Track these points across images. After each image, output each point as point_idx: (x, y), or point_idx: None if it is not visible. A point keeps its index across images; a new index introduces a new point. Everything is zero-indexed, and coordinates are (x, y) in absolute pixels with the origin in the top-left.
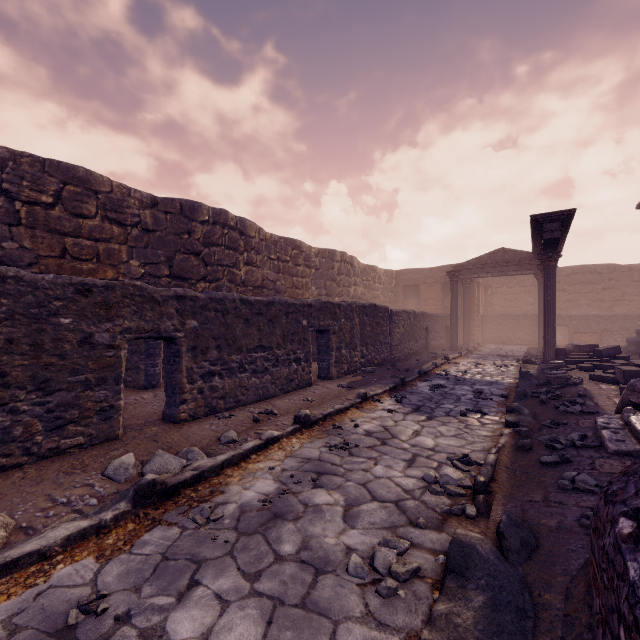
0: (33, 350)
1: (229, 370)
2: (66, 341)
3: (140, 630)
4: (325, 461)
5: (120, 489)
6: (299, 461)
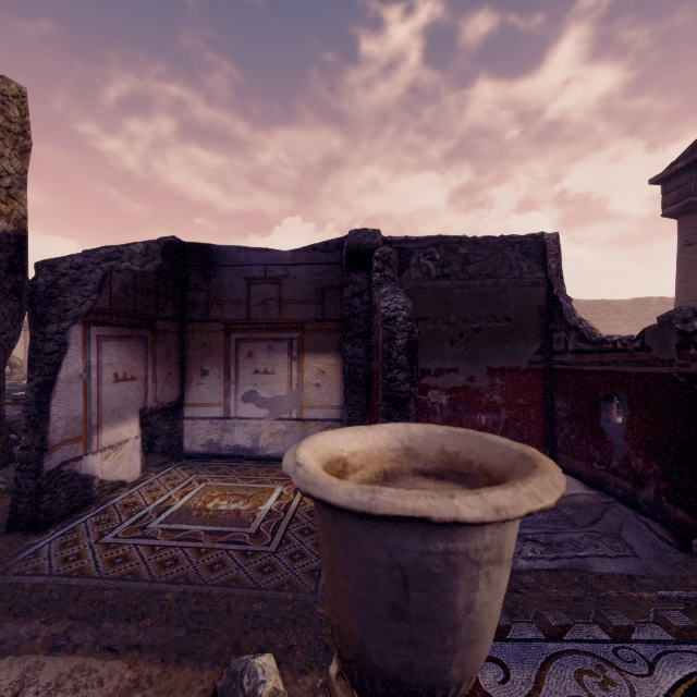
0: None
1: None
2: None
3: None
4: None
5: None
6: None
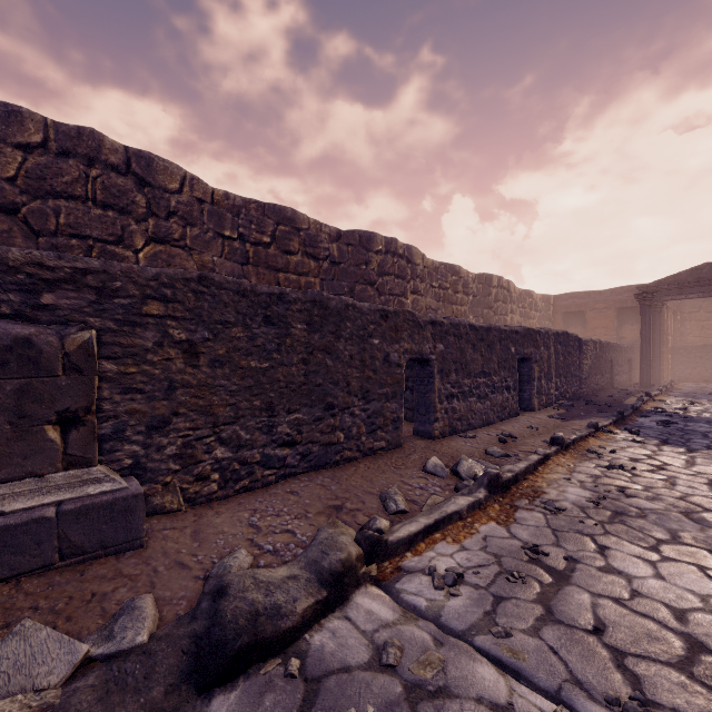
0: (361, 365)
1: (463, 393)
2: (376, 359)
3: (595, 568)
4: (615, 478)
5: (448, 483)
6: (587, 476)
